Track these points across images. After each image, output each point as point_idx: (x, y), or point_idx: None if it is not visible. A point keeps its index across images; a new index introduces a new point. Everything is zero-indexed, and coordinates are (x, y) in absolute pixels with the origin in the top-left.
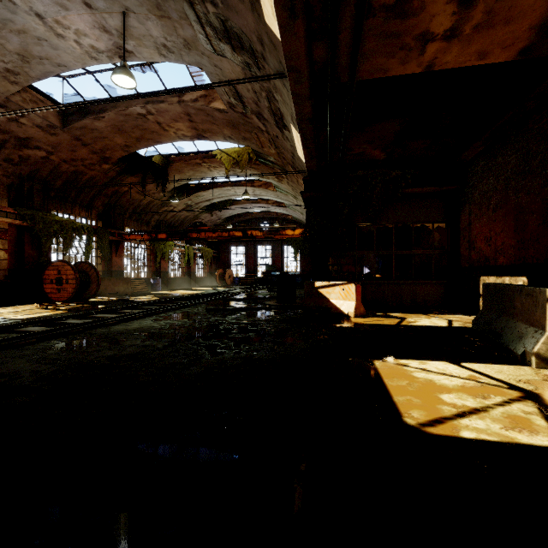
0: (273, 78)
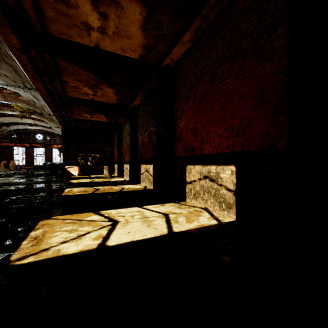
0: (50, 115)
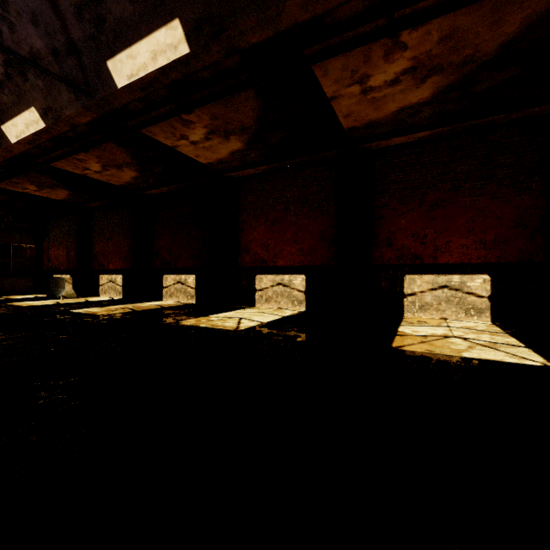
0: None
